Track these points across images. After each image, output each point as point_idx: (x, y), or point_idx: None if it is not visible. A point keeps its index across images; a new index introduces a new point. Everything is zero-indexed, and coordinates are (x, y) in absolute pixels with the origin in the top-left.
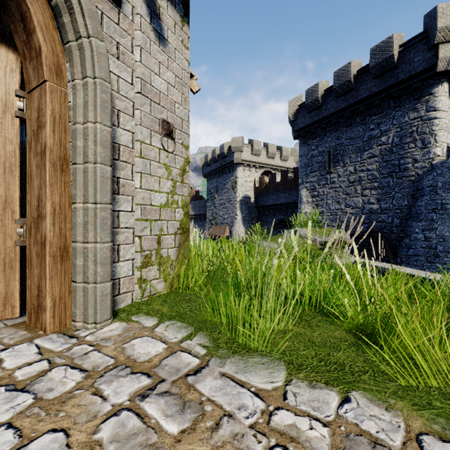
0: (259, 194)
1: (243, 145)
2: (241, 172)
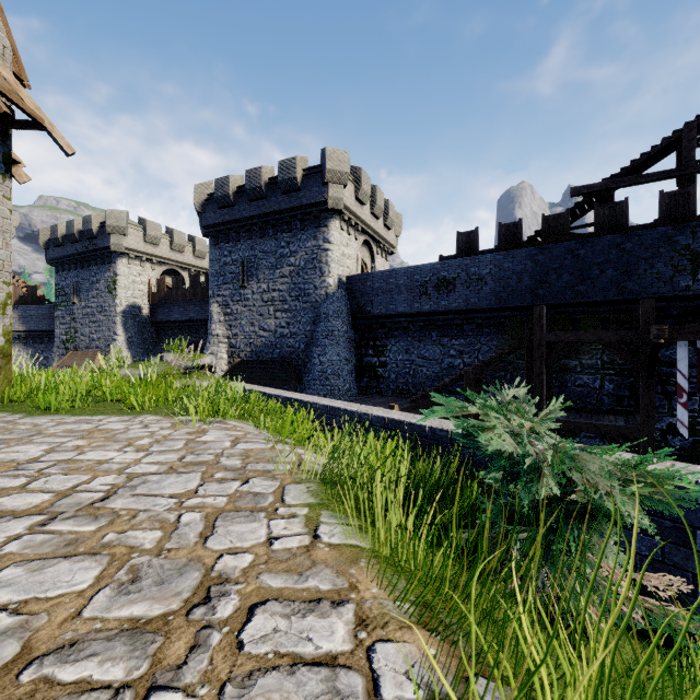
0: (158, 304)
1: (129, 226)
2: (125, 267)
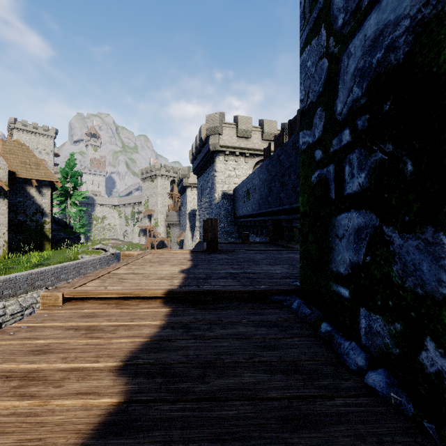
0: None
1: (190, 173)
2: (190, 192)
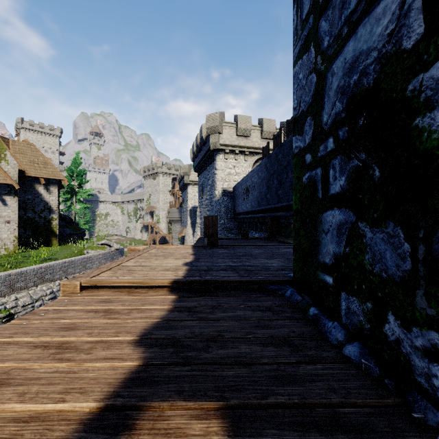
0: None
1: (191, 170)
2: (191, 189)
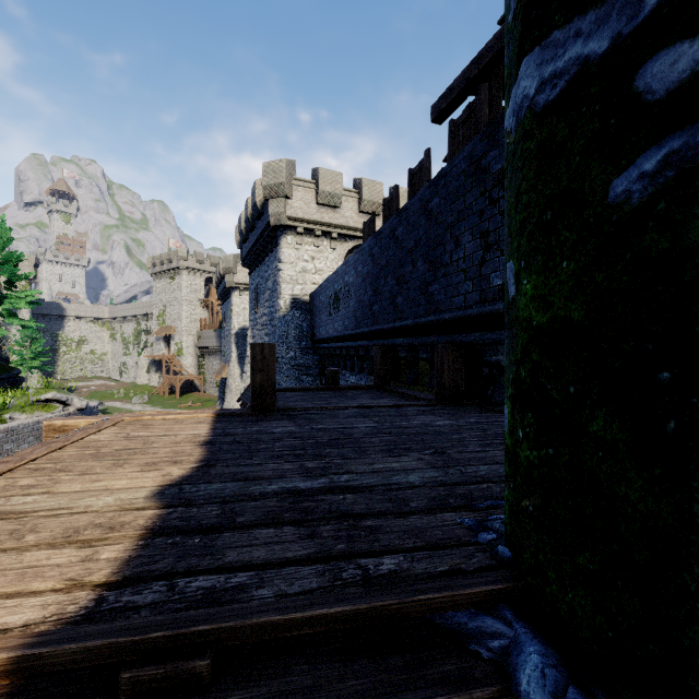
0: None
1: (237, 265)
2: (237, 298)
